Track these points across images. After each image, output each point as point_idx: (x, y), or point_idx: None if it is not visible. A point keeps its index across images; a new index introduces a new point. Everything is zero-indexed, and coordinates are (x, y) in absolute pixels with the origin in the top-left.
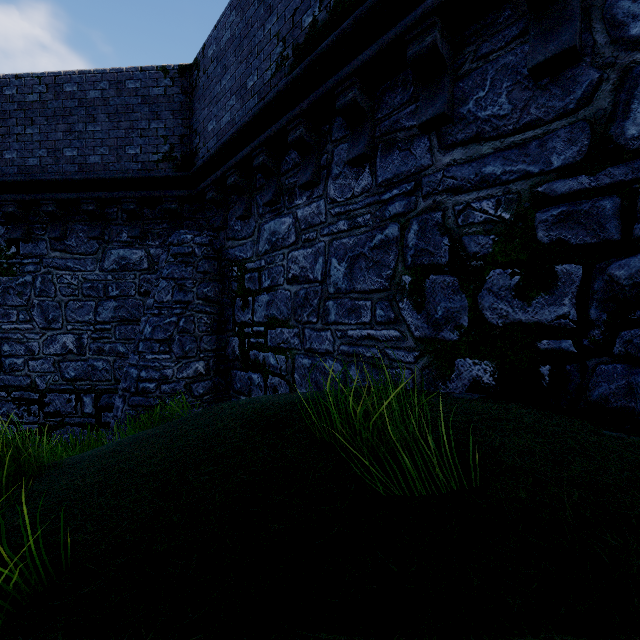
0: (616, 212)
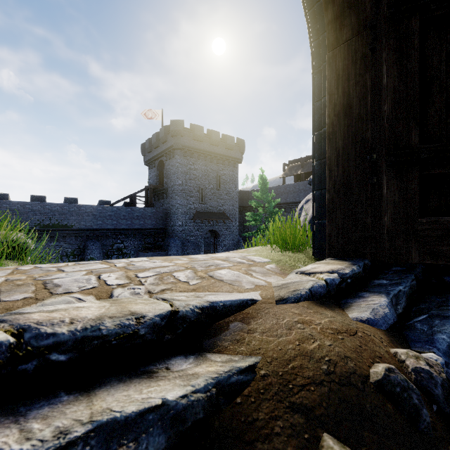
0: (80, 252)
